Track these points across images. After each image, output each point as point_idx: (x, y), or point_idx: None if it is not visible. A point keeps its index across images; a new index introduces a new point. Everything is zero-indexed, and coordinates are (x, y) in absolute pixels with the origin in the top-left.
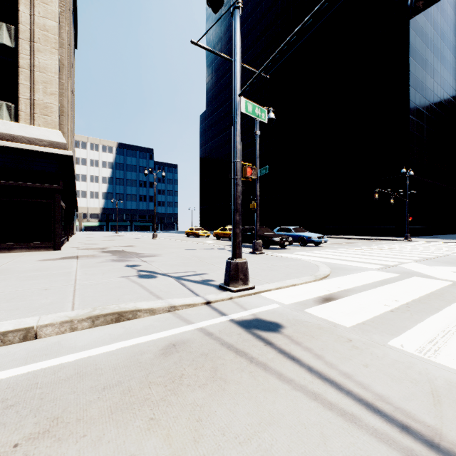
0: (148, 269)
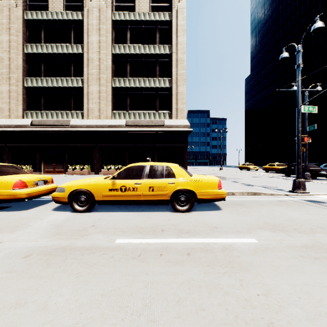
0: (245, 183)
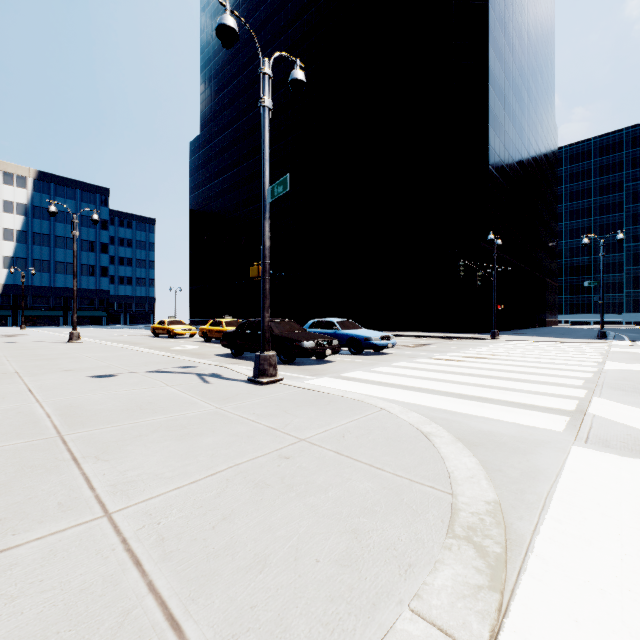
0: None
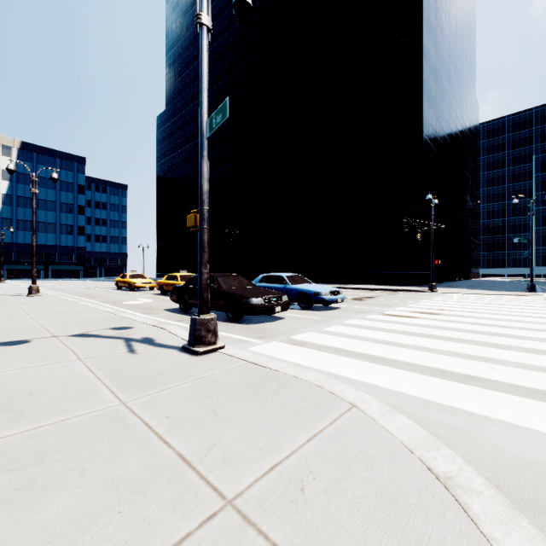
0: None
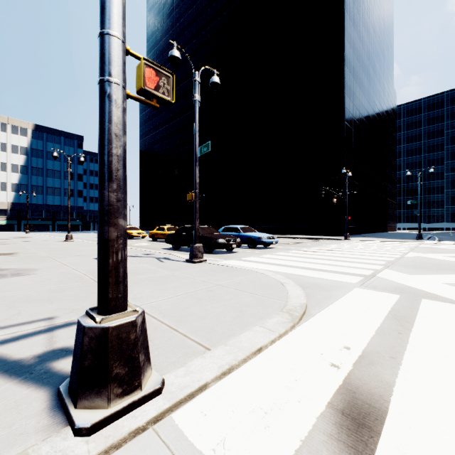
0: None
